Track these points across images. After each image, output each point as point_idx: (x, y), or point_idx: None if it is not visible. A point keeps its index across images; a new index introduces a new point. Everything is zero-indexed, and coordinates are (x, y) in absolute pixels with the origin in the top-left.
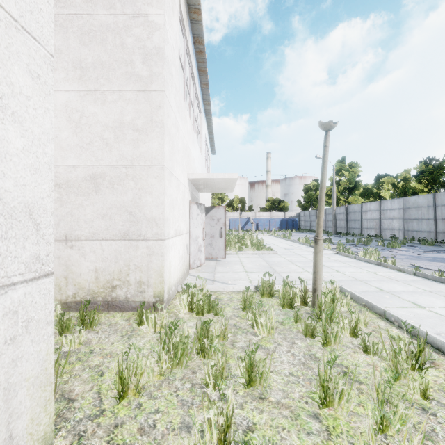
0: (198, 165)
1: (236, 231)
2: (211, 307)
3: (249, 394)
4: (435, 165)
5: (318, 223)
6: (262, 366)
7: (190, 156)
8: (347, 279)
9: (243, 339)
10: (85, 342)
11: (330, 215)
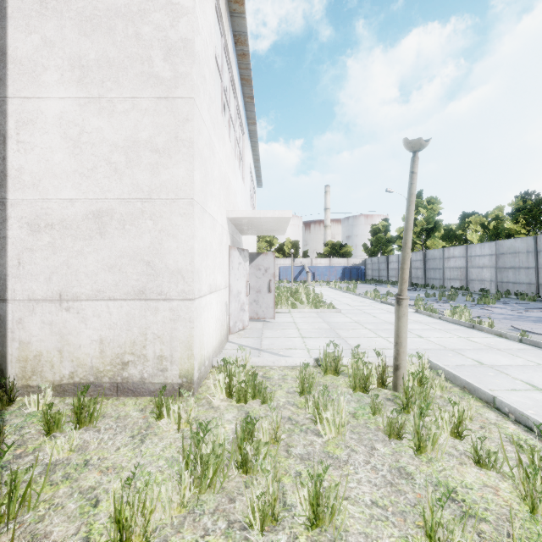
0: (240, 200)
1: (287, 283)
2: (256, 391)
3: (315, 541)
4: (535, 200)
5: (401, 277)
6: (334, 497)
7: (230, 188)
8: (434, 347)
9: (301, 442)
10: (79, 447)
11: None
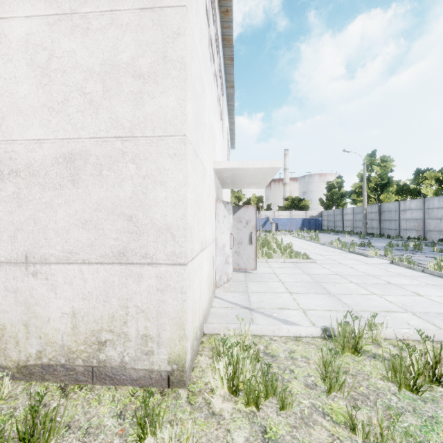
0: (222, 155)
1: None
2: (269, 388)
3: None
4: None
5: None
6: None
7: (216, 140)
8: None
9: None
10: None
11: (359, 215)
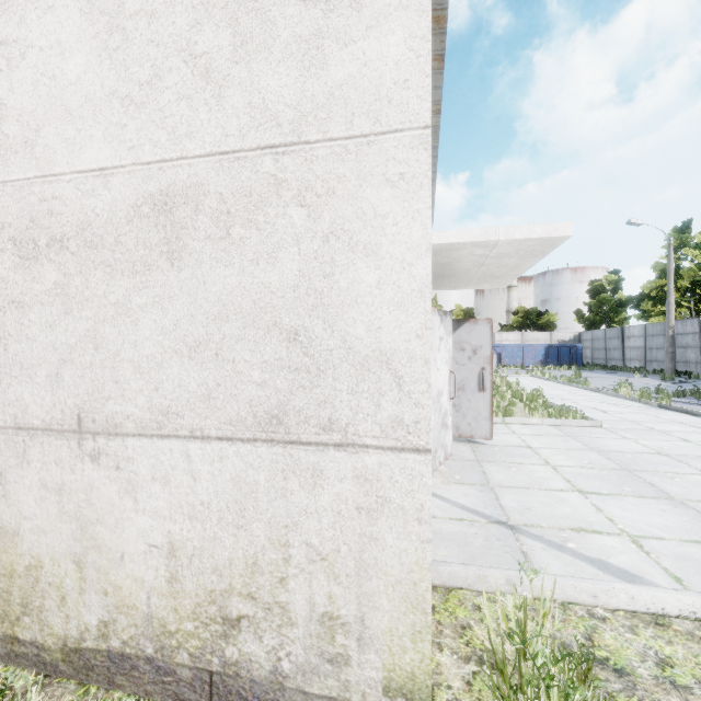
0: None
1: None
2: None
3: None
4: None
5: None
6: None
7: None
8: None
9: None
10: None
11: (657, 338)
